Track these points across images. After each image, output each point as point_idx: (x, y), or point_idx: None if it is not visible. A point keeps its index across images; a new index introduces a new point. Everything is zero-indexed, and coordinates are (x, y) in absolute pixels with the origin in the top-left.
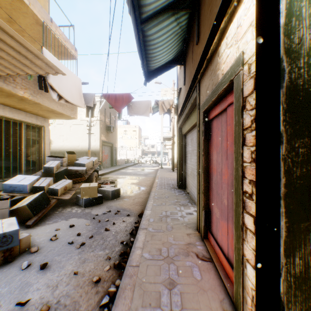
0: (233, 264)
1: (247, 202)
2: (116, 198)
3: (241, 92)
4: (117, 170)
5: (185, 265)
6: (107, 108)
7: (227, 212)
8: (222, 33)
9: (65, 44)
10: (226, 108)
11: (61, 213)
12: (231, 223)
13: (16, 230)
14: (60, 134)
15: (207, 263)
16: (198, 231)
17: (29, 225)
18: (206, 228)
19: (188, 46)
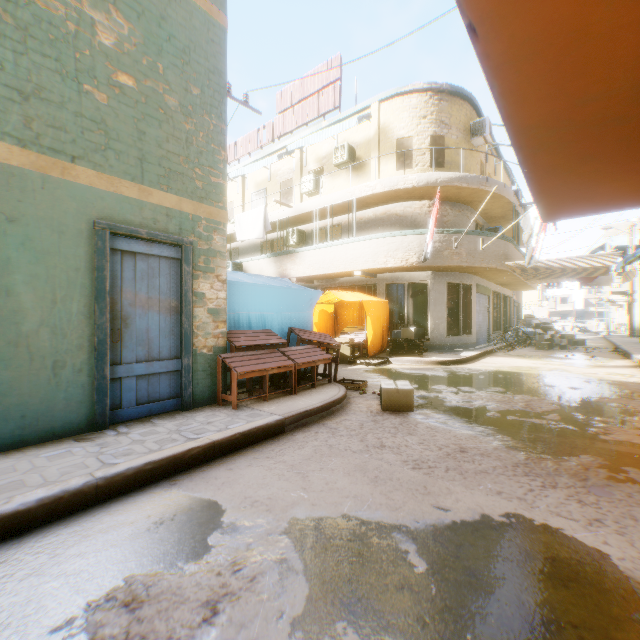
0: None
1: None
2: (582, 345)
3: None
4: None
5: None
6: None
7: None
8: None
9: None
10: None
11: (557, 346)
12: None
13: (571, 339)
14: None
15: None
16: None
17: (553, 346)
18: None
19: None
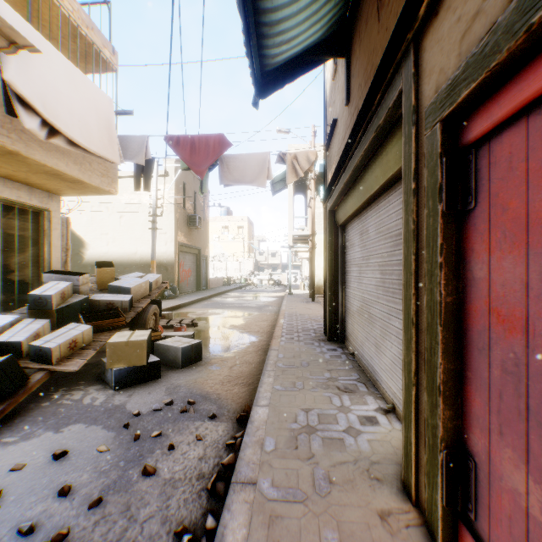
0: None
1: None
2: (193, 362)
3: None
4: (207, 299)
5: None
6: (188, 183)
7: None
8: None
9: (87, 34)
10: None
11: (56, 407)
12: None
13: None
14: (102, 232)
15: None
16: (410, 500)
17: None
18: (451, 510)
19: None
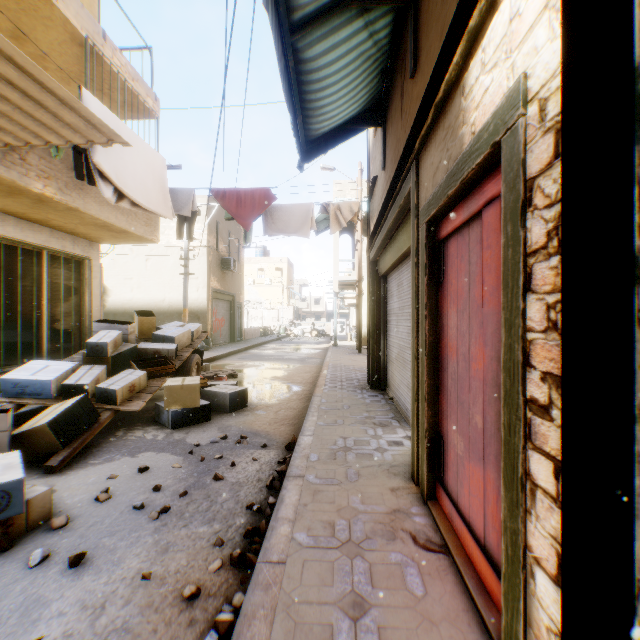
0: (496, 561)
1: (535, 425)
2: (239, 408)
3: (522, 167)
4: (243, 351)
5: (388, 560)
6: (222, 222)
7: (483, 443)
8: (473, 41)
9: (133, 87)
10: (480, 211)
11: (123, 441)
12: (493, 469)
13: (18, 479)
14: (126, 276)
15: (436, 556)
16: (414, 483)
17: (52, 467)
18: (432, 476)
19: (392, 86)
